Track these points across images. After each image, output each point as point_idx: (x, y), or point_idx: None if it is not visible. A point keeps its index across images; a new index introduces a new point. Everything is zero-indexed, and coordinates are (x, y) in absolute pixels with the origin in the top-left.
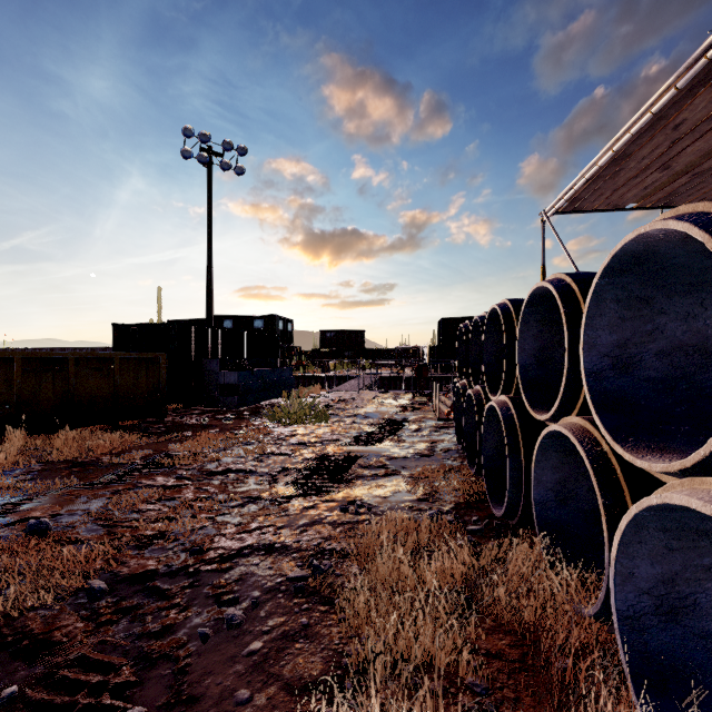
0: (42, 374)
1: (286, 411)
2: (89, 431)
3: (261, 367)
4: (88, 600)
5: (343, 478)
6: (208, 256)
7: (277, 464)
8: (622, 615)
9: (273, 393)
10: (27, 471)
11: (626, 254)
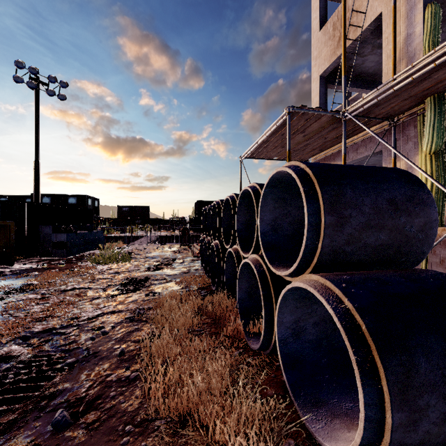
0: None
1: (103, 256)
2: None
3: (81, 230)
4: (22, 341)
5: (144, 286)
6: (36, 153)
7: (104, 283)
8: (239, 299)
9: (90, 247)
10: None
11: (245, 193)
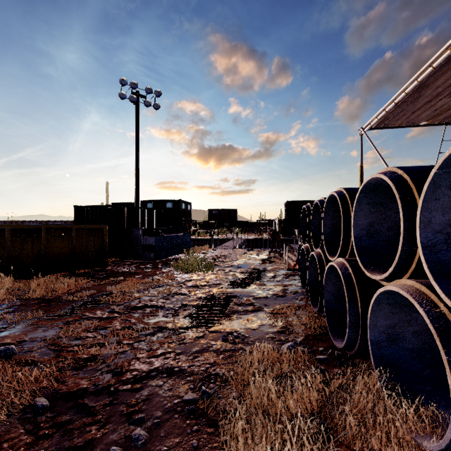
0: (25, 239)
1: (186, 263)
2: (55, 277)
3: (170, 234)
4: (33, 415)
5: (223, 313)
6: (136, 162)
7: (179, 301)
8: None
9: (177, 250)
10: (10, 305)
11: None
